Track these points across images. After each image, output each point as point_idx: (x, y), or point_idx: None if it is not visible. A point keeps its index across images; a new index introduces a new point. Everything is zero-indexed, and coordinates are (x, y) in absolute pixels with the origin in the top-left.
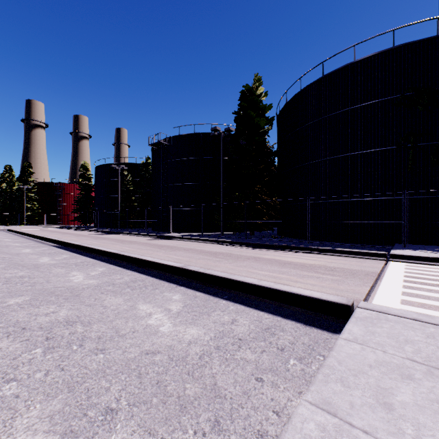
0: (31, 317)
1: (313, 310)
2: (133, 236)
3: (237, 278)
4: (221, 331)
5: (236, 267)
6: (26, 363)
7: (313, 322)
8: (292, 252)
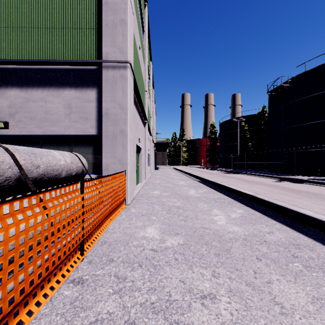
0: (184, 295)
1: None
2: (253, 176)
3: None
4: None
5: None
6: None
7: None
8: None
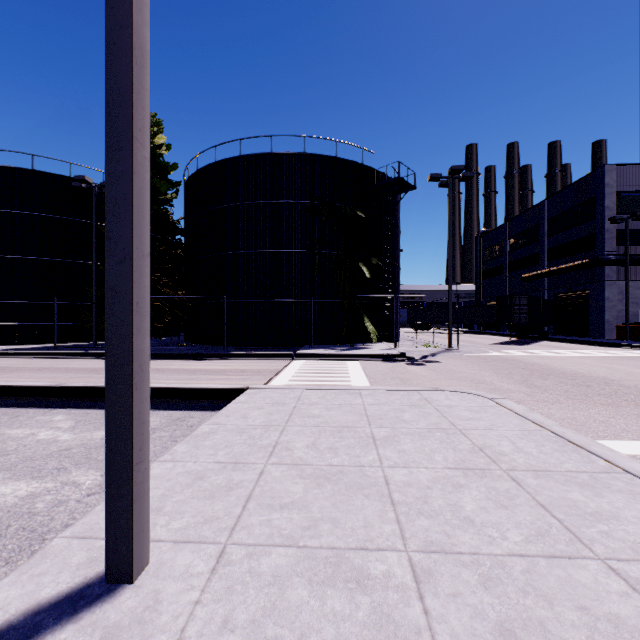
0: None
1: (218, 399)
2: None
3: None
4: None
5: None
6: None
7: (218, 409)
8: (204, 360)
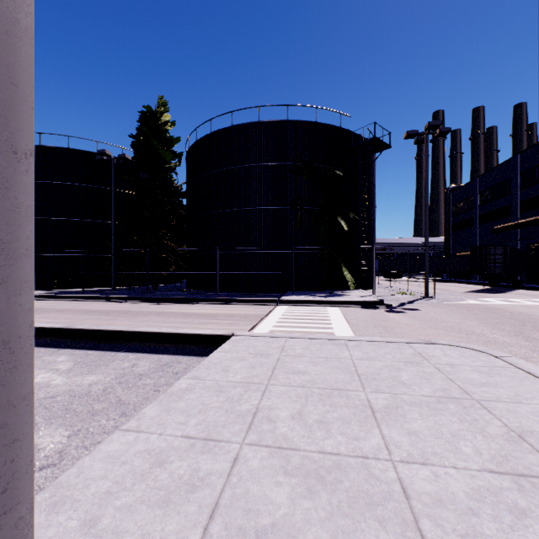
0: None
1: (205, 344)
2: None
3: (138, 330)
4: (122, 373)
5: (135, 323)
6: None
7: (205, 354)
8: (199, 304)
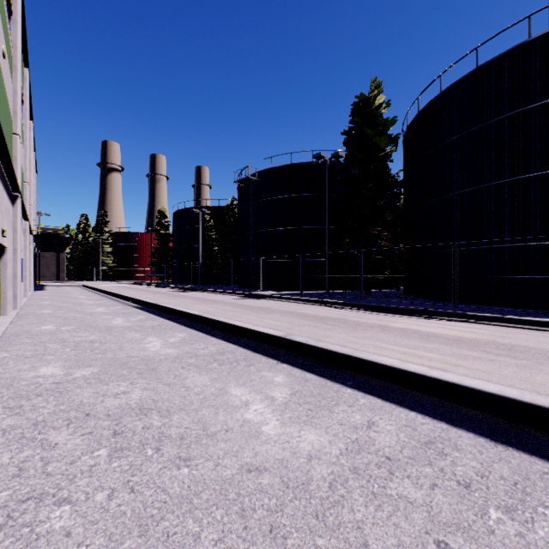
0: (98, 398)
1: (505, 418)
2: (216, 294)
3: (368, 357)
4: (354, 440)
5: (357, 339)
6: (85, 473)
7: (506, 438)
8: (434, 320)
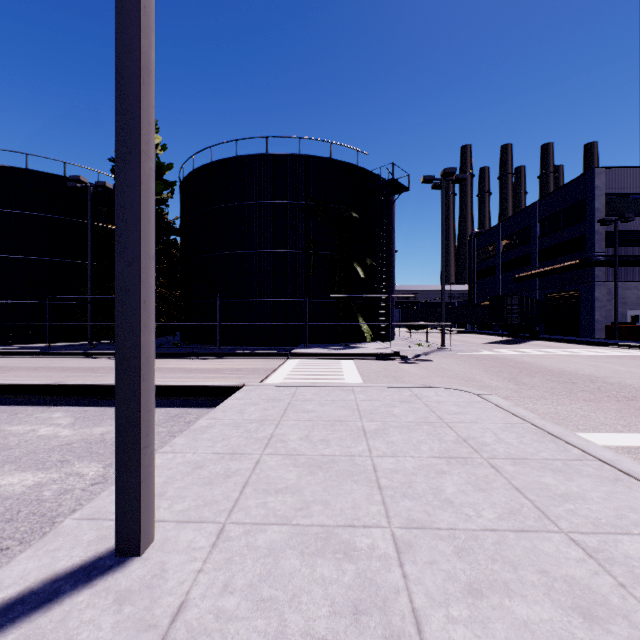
0: None
1: (215, 396)
2: None
3: None
4: None
5: None
6: None
7: (215, 406)
8: (200, 359)
